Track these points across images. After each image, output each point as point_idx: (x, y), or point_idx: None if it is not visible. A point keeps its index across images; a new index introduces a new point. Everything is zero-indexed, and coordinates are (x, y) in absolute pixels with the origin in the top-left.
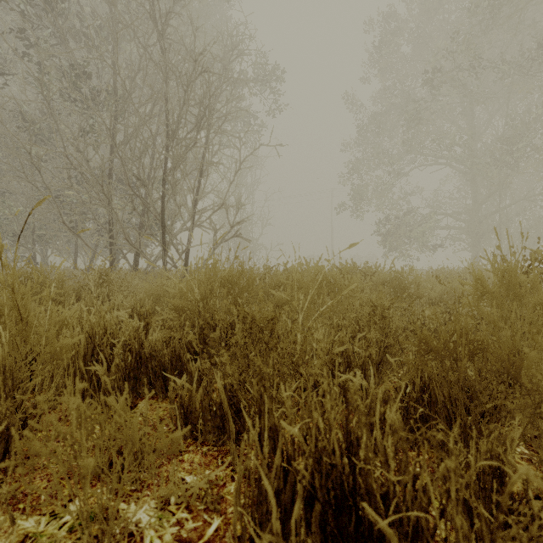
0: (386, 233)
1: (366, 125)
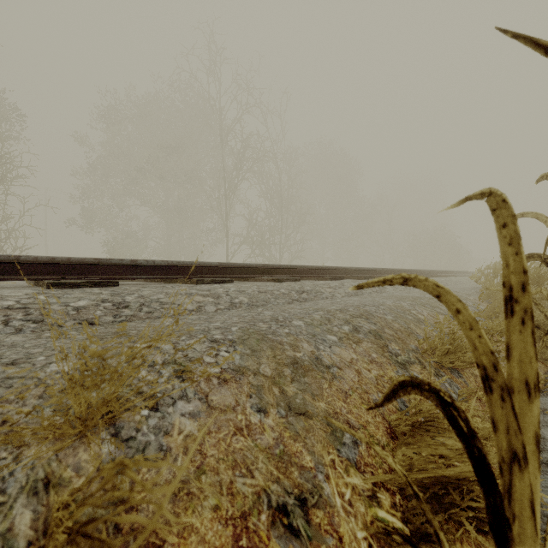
0: (113, 250)
1: (96, 166)
